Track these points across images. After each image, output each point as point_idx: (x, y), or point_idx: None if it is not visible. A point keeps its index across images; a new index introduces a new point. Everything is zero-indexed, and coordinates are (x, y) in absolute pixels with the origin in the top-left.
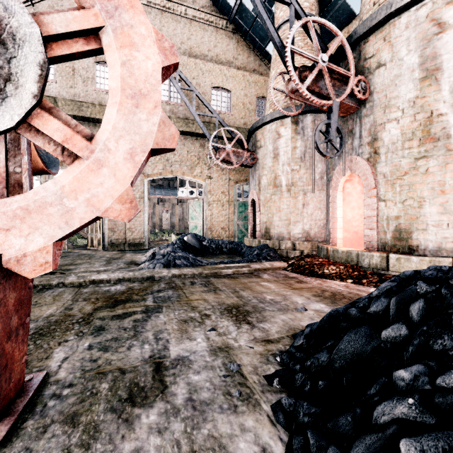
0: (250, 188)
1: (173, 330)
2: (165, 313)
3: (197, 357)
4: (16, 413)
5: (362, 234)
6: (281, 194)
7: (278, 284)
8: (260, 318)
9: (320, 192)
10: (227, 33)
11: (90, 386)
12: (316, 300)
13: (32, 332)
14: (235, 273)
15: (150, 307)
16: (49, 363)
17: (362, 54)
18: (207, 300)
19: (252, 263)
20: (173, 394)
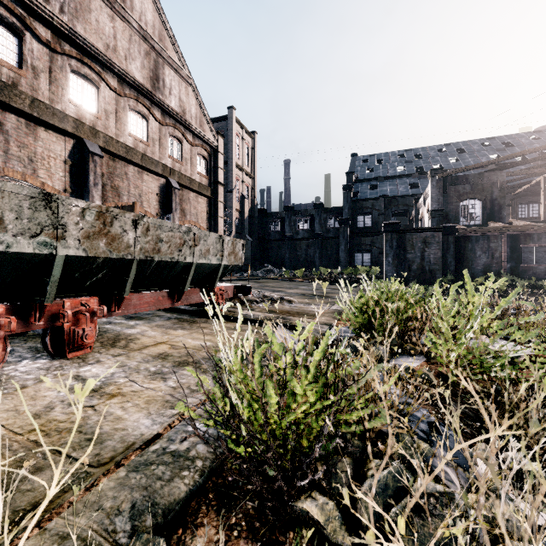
0: None
1: None
2: None
3: None
4: None
5: None
6: None
7: None
8: None
9: None
10: None
11: None
12: None
13: None
14: None
15: None
16: None
17: None
18: None
19: None
20: None
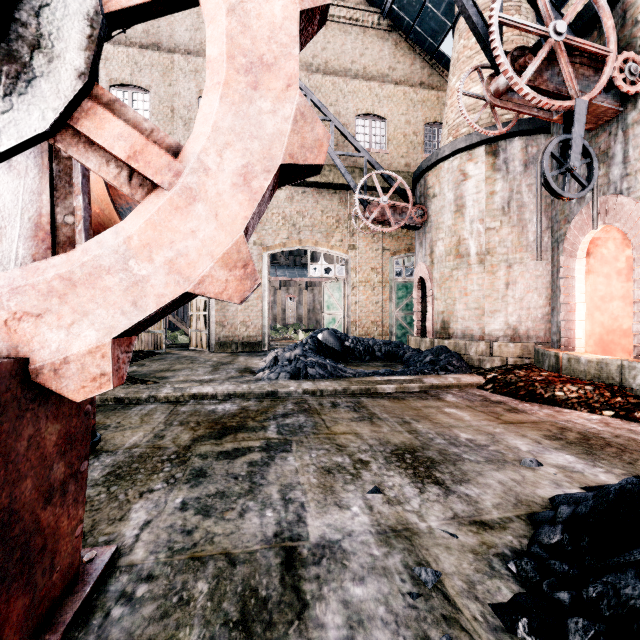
0: (417, 261)
1: (311, 487)
2: (297, 453)
3: (356, 546)
4: (61, 626)
5: (621, 331)
6: (468, 268)
7: (475, 412)
8: (456, 474)
9: (537, 262)
10: (380, 33)
11: (180, 583)
12: (553, 446)
13: (107, 471)
14: (399, 391)
15: (273, 441)
16: (122, 529)
17: (629, 14)
18: (361, 435)
19: (425, 376)
20: (319, 625)
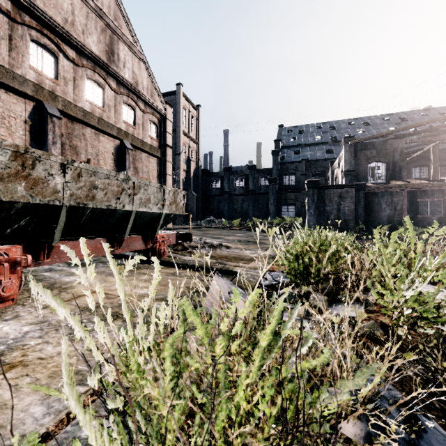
0: None
1: None
2: None
3: None
4: None
5: None
6: None
7: None
8: None
9: None
10: None
11: None
12: None
13: None
14: None
15: None
16: None
17: None
18: None
19: None
20: None
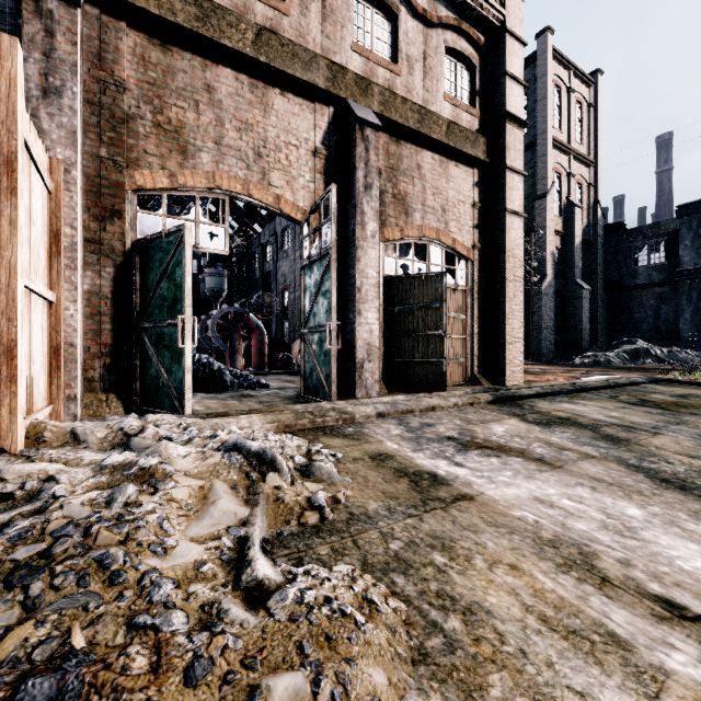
0: None
1: None
2: None
3: None
4: None
5: None
6: None
7: None
8: None
9: None
10: None
11: None
12: None
13: None
14: None
15: None
16: None
17: None
18: None
19: None
20: None
